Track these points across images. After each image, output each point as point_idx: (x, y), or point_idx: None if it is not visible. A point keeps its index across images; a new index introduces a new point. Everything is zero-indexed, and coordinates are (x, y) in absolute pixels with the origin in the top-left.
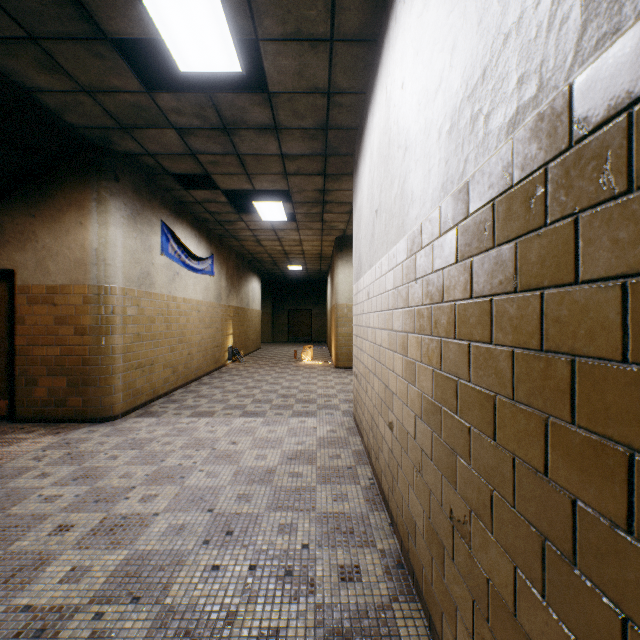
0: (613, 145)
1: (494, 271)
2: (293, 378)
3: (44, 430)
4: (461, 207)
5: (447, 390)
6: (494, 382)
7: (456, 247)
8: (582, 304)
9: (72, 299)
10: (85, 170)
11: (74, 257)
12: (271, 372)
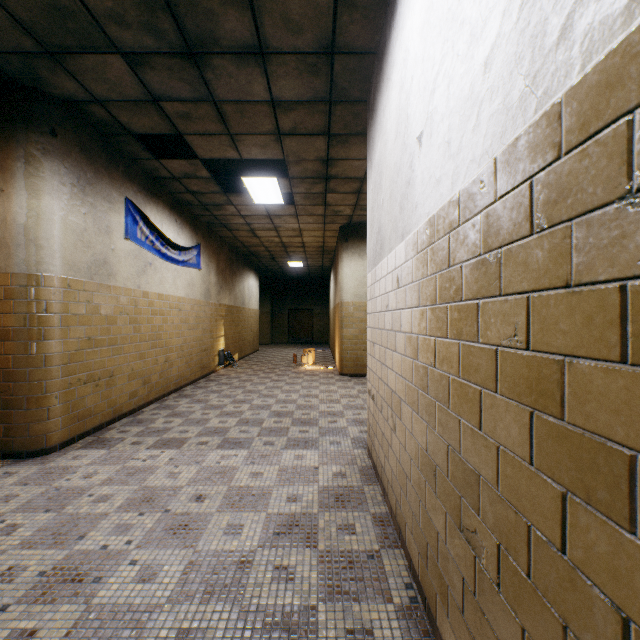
0: None
1: None
2: (291, 388)
3: None
4: None
5: None
6: None
7: None
8: None
9: None
10: (7, 119)
11: None
12: (266, 380)
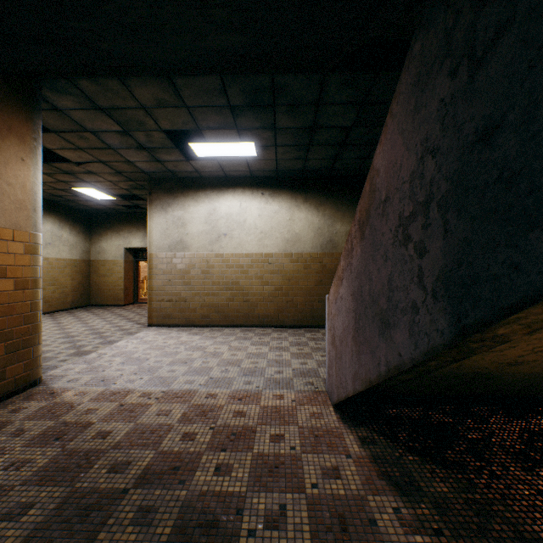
0: (314, 260)
1: (299, 266)
2: None
3: (24, 404)
4: (291, 256)
5: (286, 283)
6: (299, 279)
7: (289, 261)
8: (311, 270)
9: (13, 246)
10: (27, 100)
11: (15, 196)
12: None
